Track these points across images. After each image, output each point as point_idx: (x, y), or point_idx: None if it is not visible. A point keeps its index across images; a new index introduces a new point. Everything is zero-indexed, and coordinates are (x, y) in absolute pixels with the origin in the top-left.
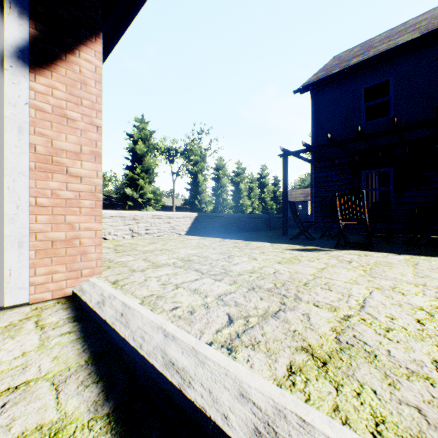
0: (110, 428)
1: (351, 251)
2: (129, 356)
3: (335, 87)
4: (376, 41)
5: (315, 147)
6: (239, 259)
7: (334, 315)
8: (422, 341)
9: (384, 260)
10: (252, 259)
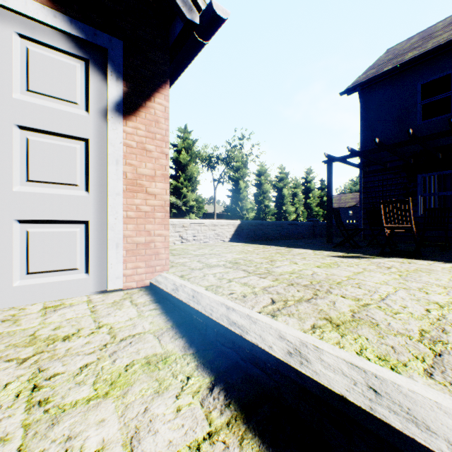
0: (196, 359)
1: (395, 259)
2: (201, 323)
3: (387, 86)
4: (437, 29)
5: (361, 152)
6: (280, 263)
7: (355, 303)
8: (420, 320)
9: (427, 267)
10: (292, 263)
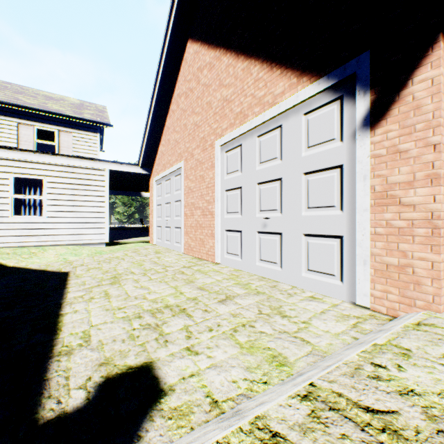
0: None
1: None
2: None
3: None
4: None
5: None
6: None
7: None
8: None
9: None
10: None
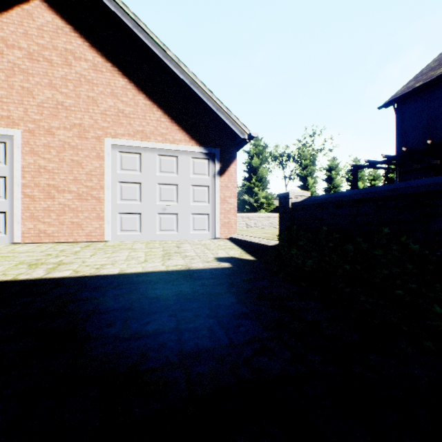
0: (241, 249)
1: None
2: (244, 243)
3: (418, 99)
4: None
5: (375, 163)
6: None
7: None
8: None
9: None
10: None
